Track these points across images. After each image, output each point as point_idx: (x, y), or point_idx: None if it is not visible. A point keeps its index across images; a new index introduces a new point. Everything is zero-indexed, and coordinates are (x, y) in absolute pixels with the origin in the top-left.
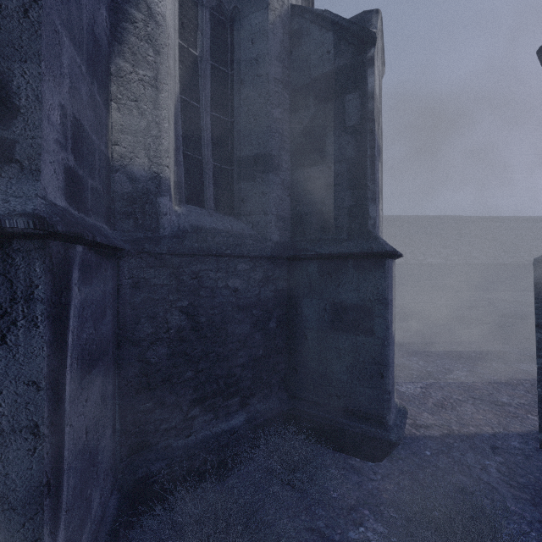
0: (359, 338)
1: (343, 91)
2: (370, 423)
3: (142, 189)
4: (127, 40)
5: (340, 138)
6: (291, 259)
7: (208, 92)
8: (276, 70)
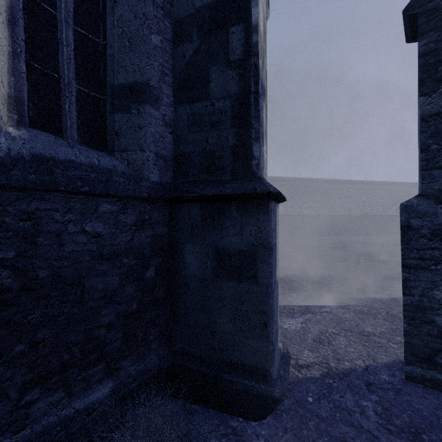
0: (242, 286)
1: (227, 23)
2: (254, 377)
3: None
4: None
5: (224, 73)
6: (173, 201)
7: (71, 2)
8: None
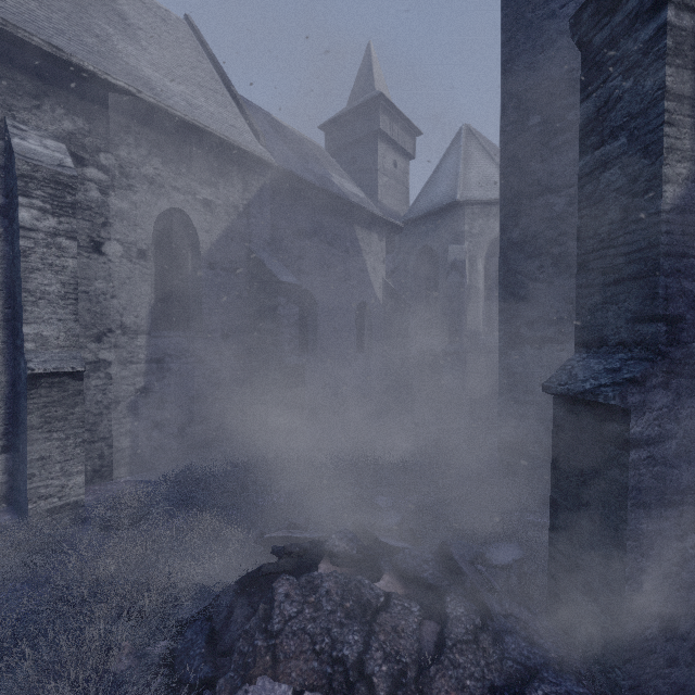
0: None
1: None
2: None
3: (474, 335)
4: (470, 299)
5: None
6: None
7: (495, 294)
8: None
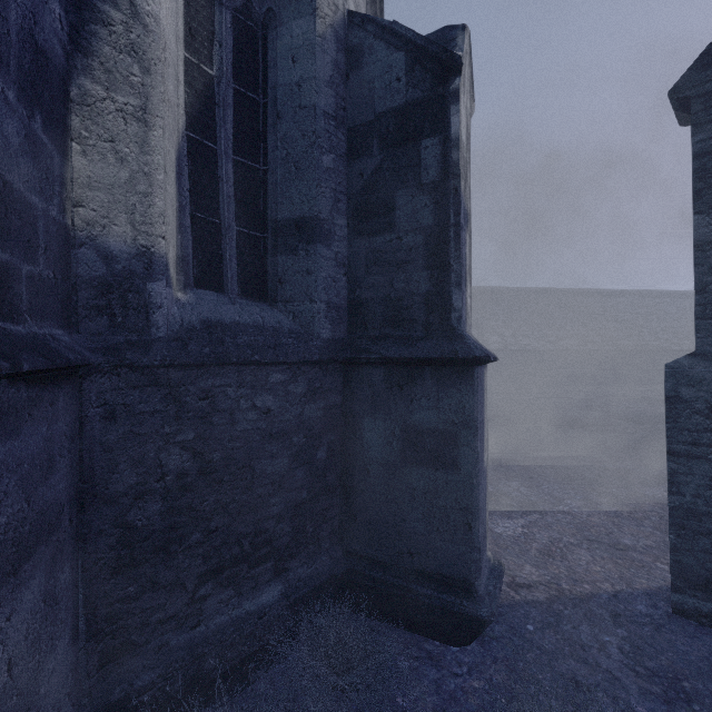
0: (439, 474)
1: (418, 135)
2: (454, 591)
3: (123, 271)
4: (97, 50)
5: (415, 198)
6: (348, 363)
7: (230, 128)
8: (327, 101)
